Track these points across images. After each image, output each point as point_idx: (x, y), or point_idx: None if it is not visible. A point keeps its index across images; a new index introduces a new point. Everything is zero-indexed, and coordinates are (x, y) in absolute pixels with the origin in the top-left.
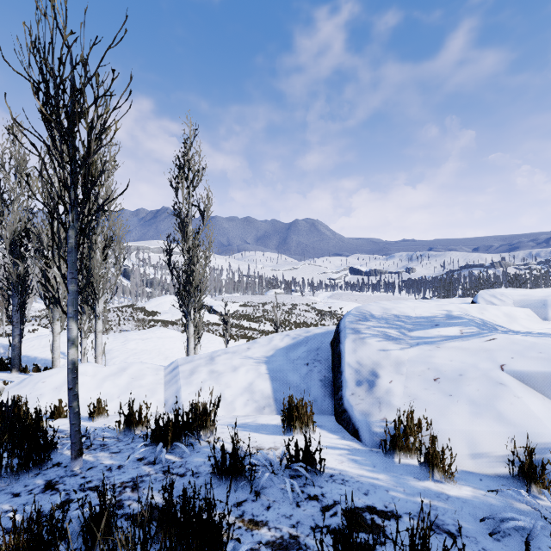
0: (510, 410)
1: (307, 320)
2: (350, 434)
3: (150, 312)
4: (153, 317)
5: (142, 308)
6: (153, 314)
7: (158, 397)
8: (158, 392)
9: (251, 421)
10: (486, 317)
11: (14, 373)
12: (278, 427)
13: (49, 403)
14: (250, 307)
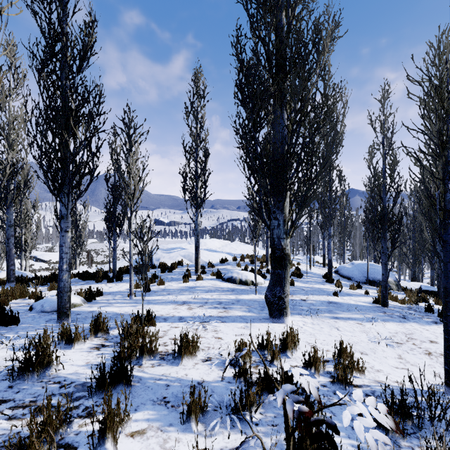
0: (177, 259)
1: None
2: None
3: None
4: None
5: None
6: None
7: None
8: None
9: None
10: (186, 247)
11: None
12: None
13: None
14: None
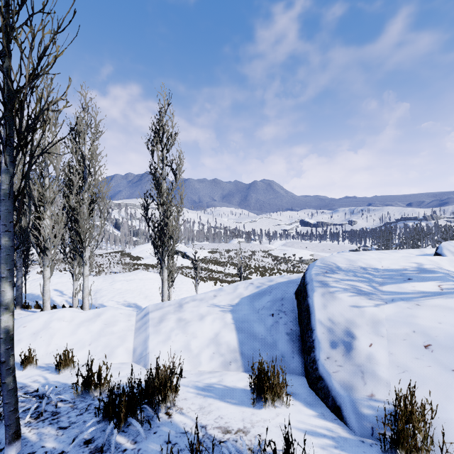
0: None
1: (265, 265)
2: (330, 410)
3: (135, 257)
4: (137, 261)
5: (128, 254)
6: (137, 259)
7: (128, 345)
8: (128, 339)
9: (217, 381)
10: None
11: (17, 309)
12: (246, 393)
13: (24, 349)
14: (217, 253)
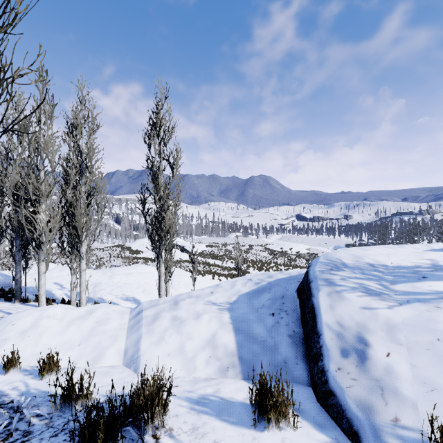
0: None
1: (262, 259)
2: (345, 434)
3: (134, 250)
4: (137, 255)
5: (128, 248)
6: (137, 253)
7: (119, 345)
8: (120, 339)
9: (213, 392)
10: None
11: (16, 303)
12: (246, 408)
13: (10, 350)
14: (215, 247)
